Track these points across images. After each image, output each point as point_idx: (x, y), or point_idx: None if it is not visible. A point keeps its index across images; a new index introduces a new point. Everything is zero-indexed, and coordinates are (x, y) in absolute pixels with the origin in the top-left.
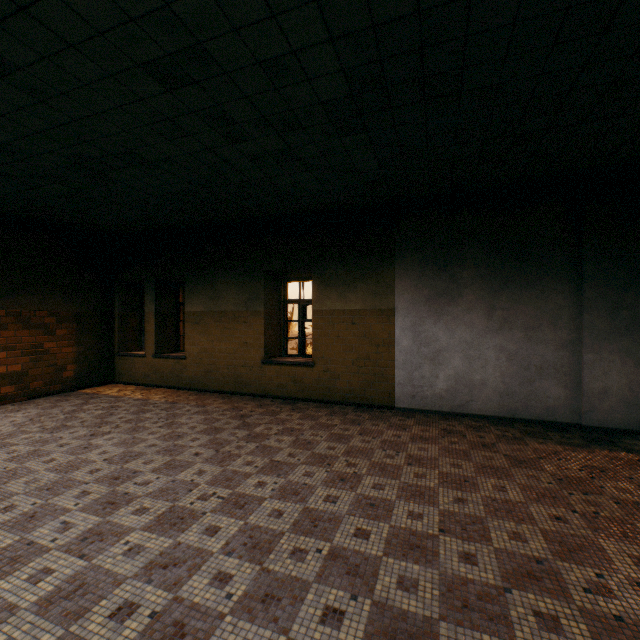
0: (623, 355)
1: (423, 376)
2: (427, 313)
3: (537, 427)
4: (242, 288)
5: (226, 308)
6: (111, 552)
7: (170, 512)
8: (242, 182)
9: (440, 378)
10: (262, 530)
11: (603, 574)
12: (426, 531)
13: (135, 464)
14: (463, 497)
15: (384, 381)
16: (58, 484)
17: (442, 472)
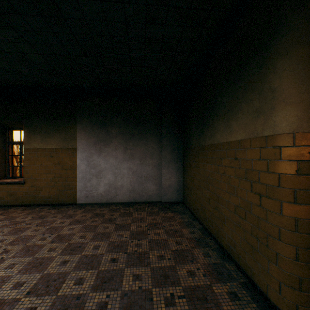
0: (176, 169)
1: (92, 185)
2: (94, 151)
3: (144, 205)
4: None
5: None
6: None
7: None
8: None
9: (101, 185)
10: None
11: (111, 294)
12: (15, 297)
13: None
14: (68, 259)
15: (71, 189)
16: None
17: (70, 243)
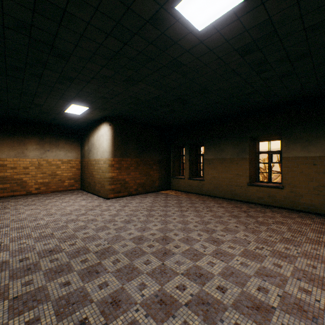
0: None
1: None
2: None
3: None
4: (235, 146)
5: (225, 156)
6: (233, 262)
7: (246, 251)
8: (250, 92)
9: None
10: (309, 272)
11: None
12: None
13: (210, 226)
14: None
15: None
16: (185, 228)
17: None
